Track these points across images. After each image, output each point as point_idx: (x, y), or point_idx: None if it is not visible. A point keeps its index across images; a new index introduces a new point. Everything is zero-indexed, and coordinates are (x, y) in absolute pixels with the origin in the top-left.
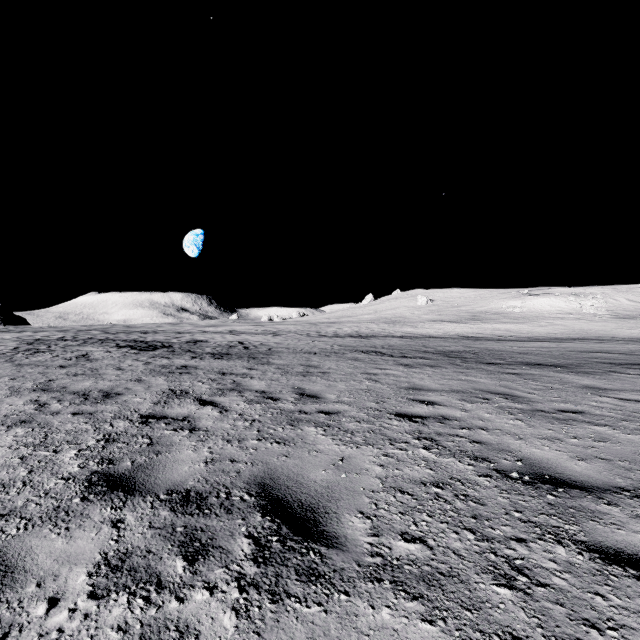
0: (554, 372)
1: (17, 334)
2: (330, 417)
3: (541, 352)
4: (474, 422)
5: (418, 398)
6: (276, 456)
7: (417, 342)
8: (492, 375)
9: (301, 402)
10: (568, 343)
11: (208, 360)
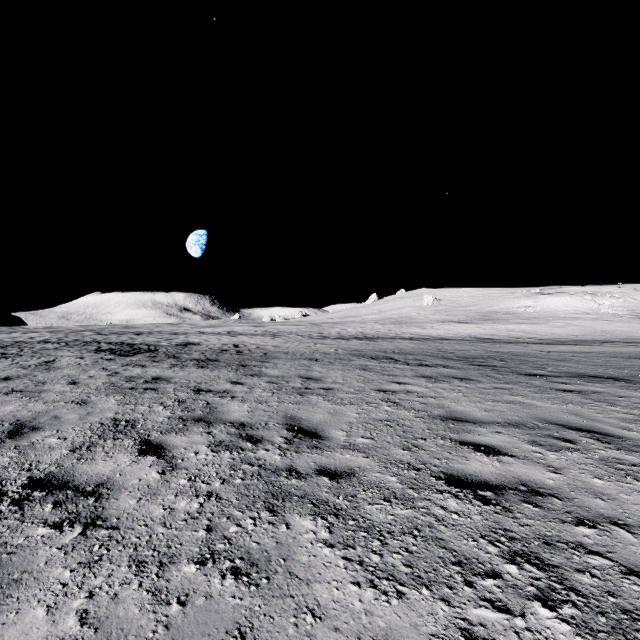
0: (623, 389)
1: (3, 335)
2: (338, 486)
3: (579, 358)
4: (589, 502)
5: (467, 439)
6: (221, 637)
7: (430, 345)
8: (546, 394)
9: (293, 447)
10: (599, 346)
11: (189, 369)
